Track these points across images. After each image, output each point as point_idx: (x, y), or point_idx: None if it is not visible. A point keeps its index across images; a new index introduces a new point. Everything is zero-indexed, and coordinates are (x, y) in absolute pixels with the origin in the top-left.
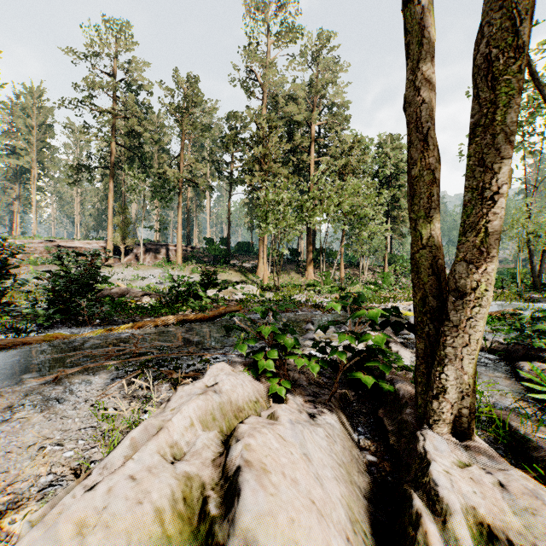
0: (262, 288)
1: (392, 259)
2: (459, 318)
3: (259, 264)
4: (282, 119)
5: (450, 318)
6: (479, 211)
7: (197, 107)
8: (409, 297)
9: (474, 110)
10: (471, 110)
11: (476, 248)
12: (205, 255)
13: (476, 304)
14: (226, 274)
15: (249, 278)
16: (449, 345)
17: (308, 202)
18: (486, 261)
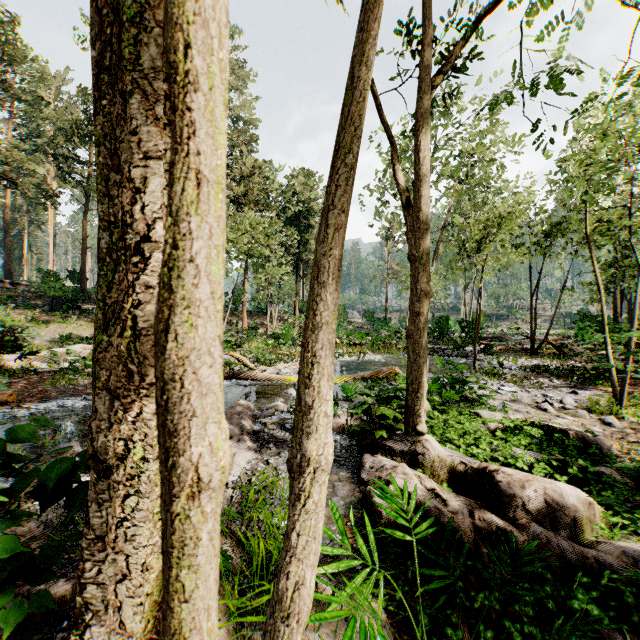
0: None
1: (304, 307)
2: (106, 520)
3: None
4: None
5: (89, 520)
6: (123, 276)
7: (18, 63)
8: None
9: (95, 28)
10: (91, 27)
11: (122, 364)
12: (38, 296)
13: (131, 491)
14: (71, 325)
15: None
16: (91, 582)
17: None
18: (141, 394)
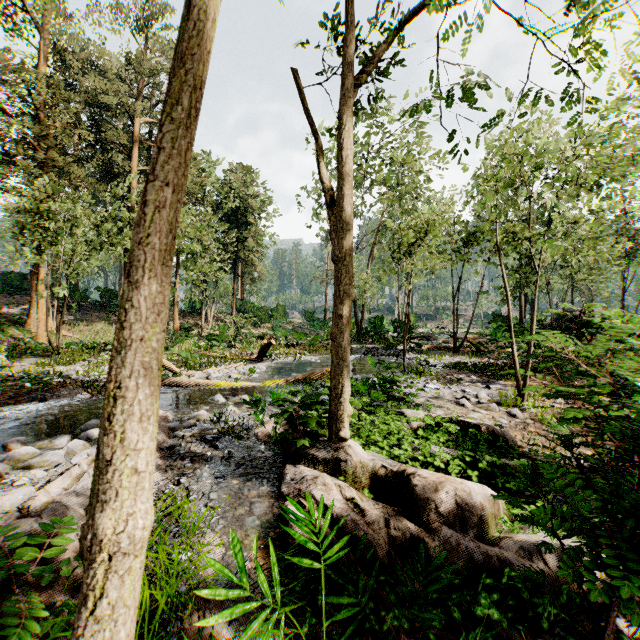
0: (27, 351)
1: (242, 307)
2: None
3: (33, 311)
4: (82, 94)
5: None
6: None
7: None
8: (241, 356)
9: None
10: None
11: None
12: None
13: None
14: None
15: (8, 334)
16: None
17: (108, 223)
18: None
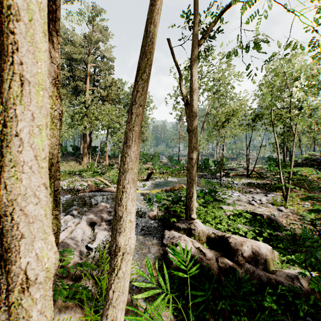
0: None
1: None
2: (0, 286)
3: None
4: (64, 54)
5: None
6: None
7: None
8: (138, 178)
9: None
10: None
11: None
12: None
13: None
14: None
15: None
16: None
17: (77, 115)
18: None
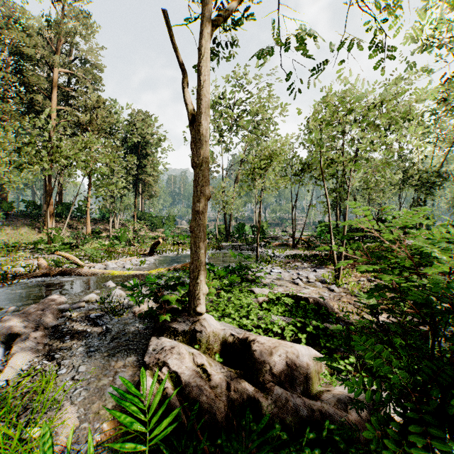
0: None
1: (142, 216)
2: None
3: None
4: (8, 45)
5: None
6: None
7: None
8: (137, 252)
9: None
10: None
11: None
12: None
13: None
14: None
15: None
16: None
17: (27, 146)
18: None
